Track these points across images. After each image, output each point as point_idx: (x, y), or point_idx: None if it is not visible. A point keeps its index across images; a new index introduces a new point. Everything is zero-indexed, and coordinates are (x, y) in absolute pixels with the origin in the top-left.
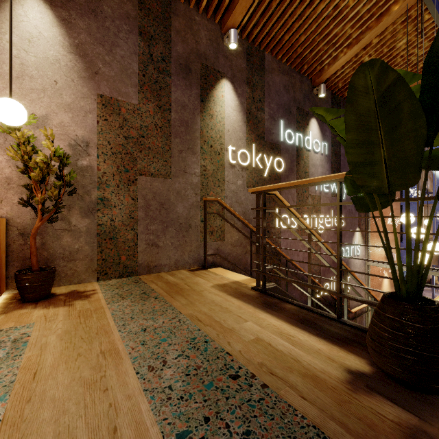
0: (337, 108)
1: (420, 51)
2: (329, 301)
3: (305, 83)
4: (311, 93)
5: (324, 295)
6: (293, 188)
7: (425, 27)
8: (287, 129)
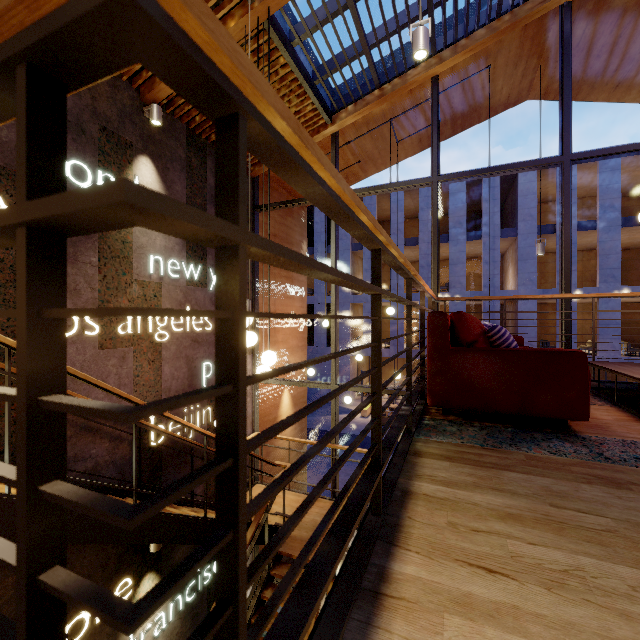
0: (199, 154)
1: (293, 107)
2: (182, 446)
3: (124, 92)
4: (140, 114)
5: (170, 439)
6: (92, 267)
7: (287, 75)
8: (71, 159)
